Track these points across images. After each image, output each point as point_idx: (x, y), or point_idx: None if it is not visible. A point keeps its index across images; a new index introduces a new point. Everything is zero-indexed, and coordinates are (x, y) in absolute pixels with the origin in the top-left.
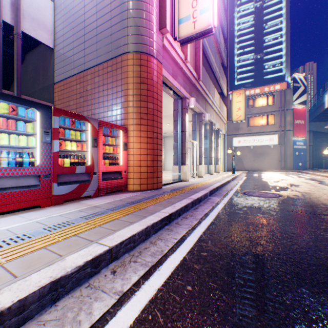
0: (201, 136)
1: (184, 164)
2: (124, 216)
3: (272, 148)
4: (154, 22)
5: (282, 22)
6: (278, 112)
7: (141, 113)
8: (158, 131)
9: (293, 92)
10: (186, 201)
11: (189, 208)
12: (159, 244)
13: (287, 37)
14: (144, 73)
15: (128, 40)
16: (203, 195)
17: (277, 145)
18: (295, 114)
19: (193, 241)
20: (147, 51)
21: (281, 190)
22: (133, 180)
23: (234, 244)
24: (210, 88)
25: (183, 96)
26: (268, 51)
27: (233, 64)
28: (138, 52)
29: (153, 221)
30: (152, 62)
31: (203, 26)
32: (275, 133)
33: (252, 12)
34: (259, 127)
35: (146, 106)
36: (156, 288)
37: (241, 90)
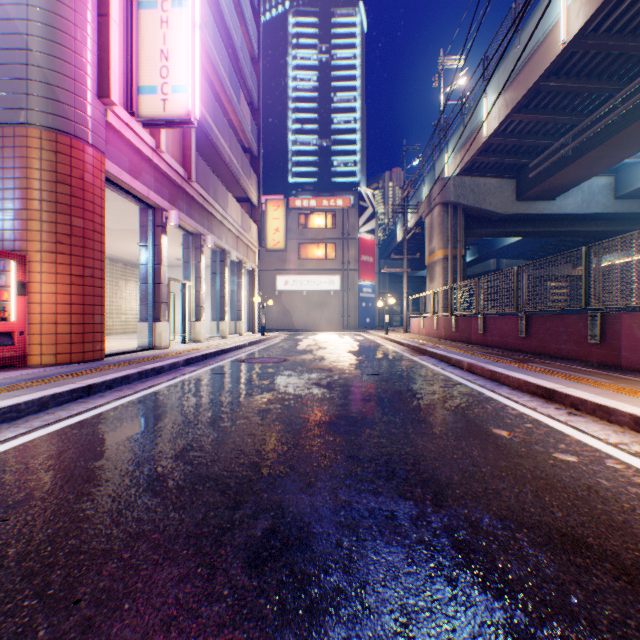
0: (200, 272)
1: (160, 320)
2: (9, 391)
3: (333, 296)
4: (88, 83)
5: (357, 100)
6: (340, 241)
7: (60, 233)
8: (96, 266)
9: (360, 214)
10: (131, 371)
11: (135, 381)
12: (60, 413)
13: (363, 125)
14: (66, 167)
15: (30, 102)
16: (170, 364)
17: (340, 292)
18: (363, 246)
19: (111, 407)
20: (73, 131)
21: (296, 355)
22: (42, 347)
23: (161, 403)
24: (218, 193)
25: (157, 206)
26: (339, 139)
27: (287, 145)
28: (53, 128)
29: (57, 391)
30: (84, 151)
31: (178, 113)
32: (338, 273)
33: (316, 66)
34: (315, 261)
35: (70, 222)
36: (37, 436)
37: (280, 200)
